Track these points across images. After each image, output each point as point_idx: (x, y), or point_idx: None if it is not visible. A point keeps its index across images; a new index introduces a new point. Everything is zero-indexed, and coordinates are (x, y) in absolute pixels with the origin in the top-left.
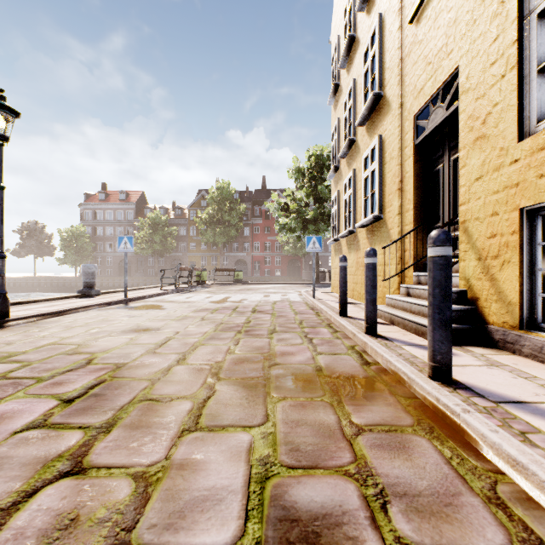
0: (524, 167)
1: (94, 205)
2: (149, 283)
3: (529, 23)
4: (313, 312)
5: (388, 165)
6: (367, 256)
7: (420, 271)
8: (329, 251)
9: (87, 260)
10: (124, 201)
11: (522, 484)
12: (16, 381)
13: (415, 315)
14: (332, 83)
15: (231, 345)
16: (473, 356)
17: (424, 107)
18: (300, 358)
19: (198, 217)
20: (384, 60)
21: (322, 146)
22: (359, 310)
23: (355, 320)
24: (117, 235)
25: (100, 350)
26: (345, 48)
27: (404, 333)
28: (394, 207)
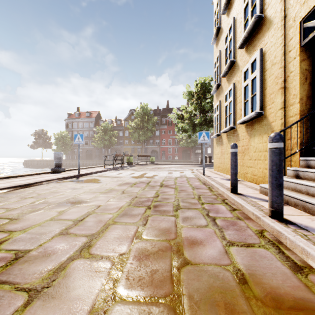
0: None
1: (72, 120)
2: (102, 164)
3: None
4: (206, 187)
5: (269, 71)
6: (272, 141)
7: (306, 156)
8: (208, 144)
9: (68, 150)
10: (89, 117)
11: None
12: None
13: None
14: (215, 28)
15: (139, 225)
16: None
17: (314, 8)
18: (211, 252)
19: (130, 125)
20: None
21: (205, 77)
22: (244, 187)
23: (247, 198)
24: (84, 136)
25: (21, 227)
26: None
27: (309, 217)
28: (277, 103)
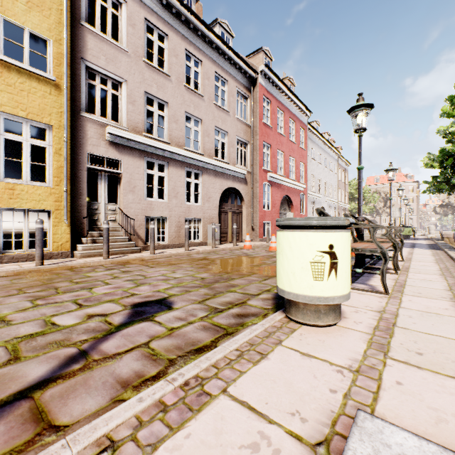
0: (2, 192)
1: None
2: None
3: (1, 137)
4: None
5: None
6: None
7: None
8: None
9: None
10: None
11: (87, 265)
12: (83, 302)
13: None
14: None
15: None
16: (3, 266)
17: None
18: None
19: None
20: None
21: None
22: None
23: None
24: None
25: None
26: None
27: None
28: None
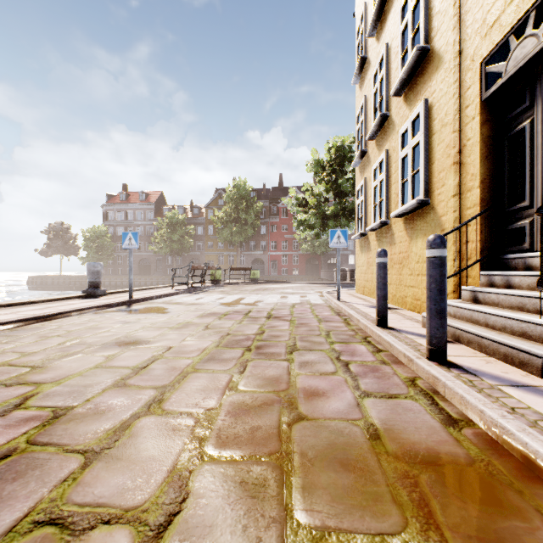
0: None
1: (115, 206)
2: (167, 282)
3: None
4: (341, 318)
5: (438, 135)
6: (431, 247)
7: (489, 268)
8: (349, 249)
9: (108, 259)
10: (144, 201)
11: None
12: None
13: (496, 331)
14: (357, 58)
15: (234, 372)
16: None
17: (500, 45)
18: (337, 405)
19: (215, 216)
20: (431, 5)
21: (343, 137)
22: (400, 318)
23: (401, 334)
24: None
25: (52, 378)
26: (375, 10)
27: (485, 359)
28: (448, 187)
